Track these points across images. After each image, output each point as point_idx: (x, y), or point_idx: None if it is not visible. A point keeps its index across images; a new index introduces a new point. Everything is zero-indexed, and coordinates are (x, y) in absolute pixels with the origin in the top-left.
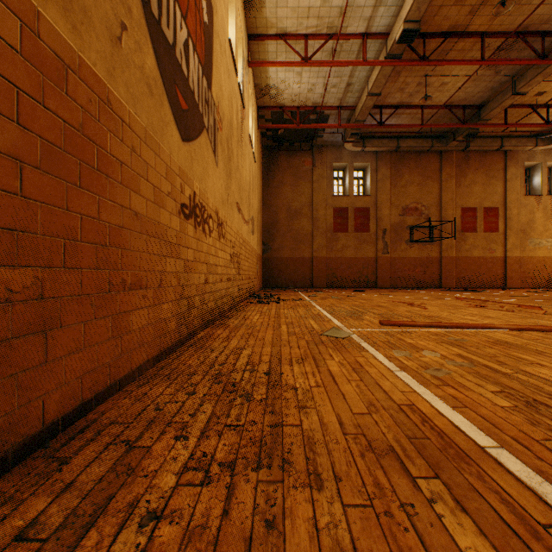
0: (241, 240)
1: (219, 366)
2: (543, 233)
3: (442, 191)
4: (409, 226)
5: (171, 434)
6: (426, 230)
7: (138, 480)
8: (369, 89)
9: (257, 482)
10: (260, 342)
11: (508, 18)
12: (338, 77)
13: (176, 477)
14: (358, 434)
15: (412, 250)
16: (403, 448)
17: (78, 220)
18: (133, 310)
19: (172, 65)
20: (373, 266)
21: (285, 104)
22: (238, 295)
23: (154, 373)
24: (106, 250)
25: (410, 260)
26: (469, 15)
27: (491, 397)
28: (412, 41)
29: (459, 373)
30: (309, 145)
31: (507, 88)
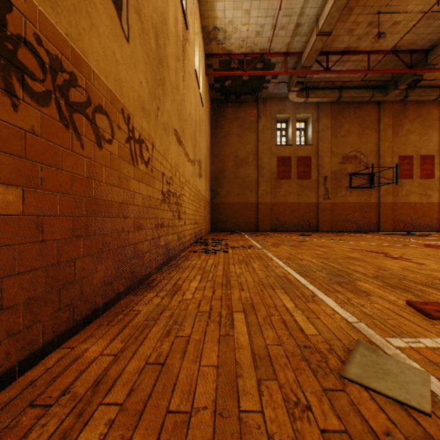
0: (182, 178)
1: None
2: None
3: (381, 140)
4: (348, 173)
5: None
6: (365, 177)
7: None
8: (320, 26)
9: None
10: None
11: None
12: (287, 15)
13: None
14: None
15: (352, 196)
16: None
17: None
18: None
19: None
20: (315, 211)
21: (232, 51)
22: (178, 244)
23: None
24: None
25: (349, 205)
26: None
27: None
28: None
29: None
30: (254, 98)
31: None
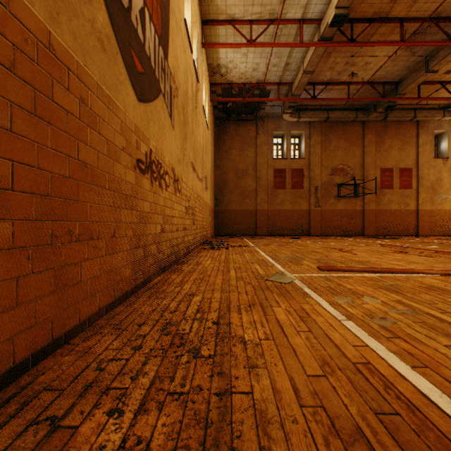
0: (195, 195)
1: (170, 314)
2: (449, 189)
3: (365, 155)
4: (337, 184)
5: (105, 407)
6: (351, 187)
7: None
8: (304, 67)
9: None
10: (210, 288)
11: (424, 5)
12: (278, 57)
13: None
14: (317, 406)
15: (340, 204)
16: (372, 429)
17: (9, 167)
18: (82, 261)
19: (127, 27)
20: (307, 218)
21: (233, 81)
22: (193, 242)
23: (105, 323)
24: (47, 200)
25: (337, 212)
26: (391, 3)
27: (448, 353)
28: (342, 25)
29: (405, 322)
30: (253, 116)
31: (421, 67)
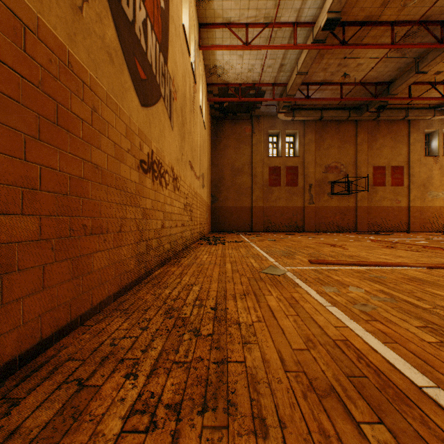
0: (193, 192)
1: (172, 301)
2: (440, 187)
3: (358, 153)
4: (330, 181)
5: (122, 372)
6: (344, 185)
7: (83, 426)
8: (298, 69)
9: (202, 428)
10: (208, 279)
11: (413, 9)
12: (273, 59)
13: (122, 422)
14: (299, 371)
15: (333, 201)
16: (343, 387)
17: (37, 170)
18: (94, 252)
19: (132, 39)
20: (301, 214)
21: (229, 82)
22: (191, 238)
23: (114, 308)
24: (67, 199)
25: (331, 209)
26: (381, 7)
27: (417, 332)
28: (334, 29)
29: (384, 308)
30: (249, 115)
31: (411, 68)
